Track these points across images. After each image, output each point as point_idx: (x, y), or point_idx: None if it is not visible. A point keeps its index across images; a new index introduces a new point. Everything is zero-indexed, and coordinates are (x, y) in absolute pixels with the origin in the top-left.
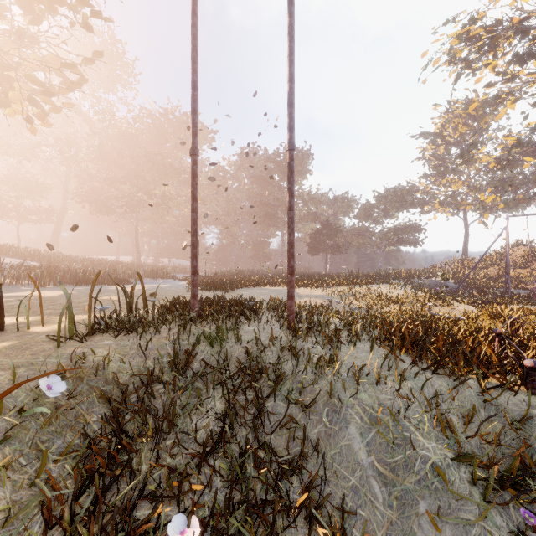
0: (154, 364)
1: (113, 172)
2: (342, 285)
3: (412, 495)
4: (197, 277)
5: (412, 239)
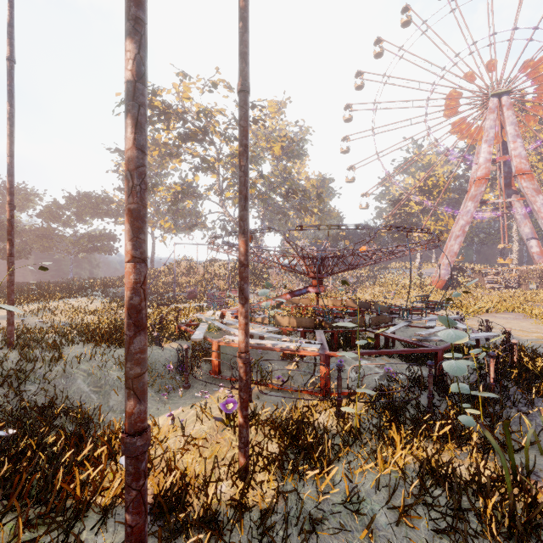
0: None
1: None
2: (33, 301)
3: (108, 392)
4: None
5: (107, 247)
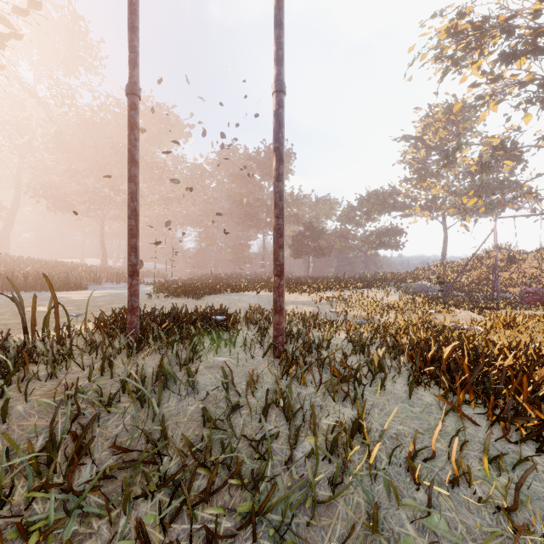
0: None
1: (74, 164)
2: (329, 289)
3: None
4: (137, 281)
5: (394, 242)
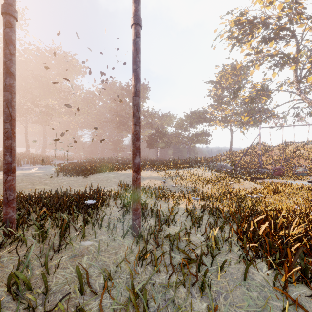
0: None
1: None
2: (170, 168)
3: None
4: (12, 177)
5: (204, 140)
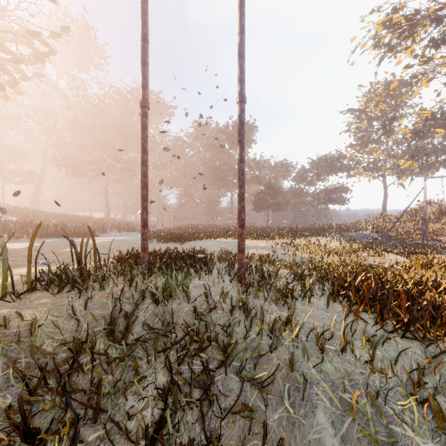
0: (88, 329)
1: (86, 140)
2: (283, 237)
3: None
4: (147, 230)
5: (340, 198)
